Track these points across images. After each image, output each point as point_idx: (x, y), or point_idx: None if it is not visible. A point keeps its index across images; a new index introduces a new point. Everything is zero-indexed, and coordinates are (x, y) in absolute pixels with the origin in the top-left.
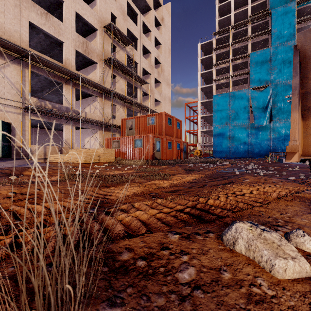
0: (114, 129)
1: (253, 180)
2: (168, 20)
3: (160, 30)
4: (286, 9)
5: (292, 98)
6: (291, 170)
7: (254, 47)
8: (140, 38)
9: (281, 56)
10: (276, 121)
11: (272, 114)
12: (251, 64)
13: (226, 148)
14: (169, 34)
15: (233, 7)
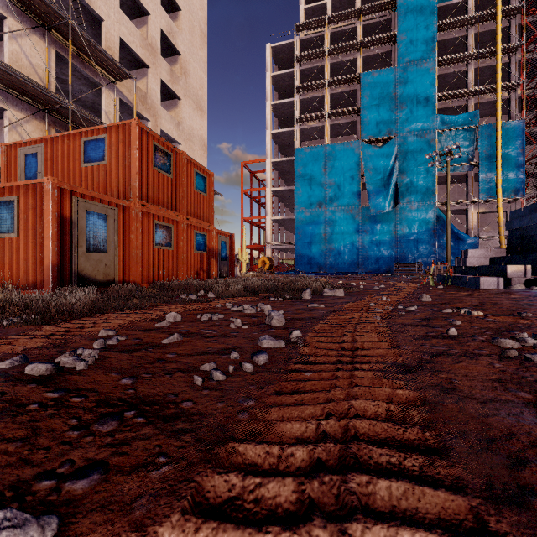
0: None
1: None
2: None
3: None
4: None
5: None
6: None
7: (368, 67)
8: None
9: (413, 84)
10: (405, 204)
11: (399, 191)
12: (363, 94)
13: (319, 254)
14: None
15: None
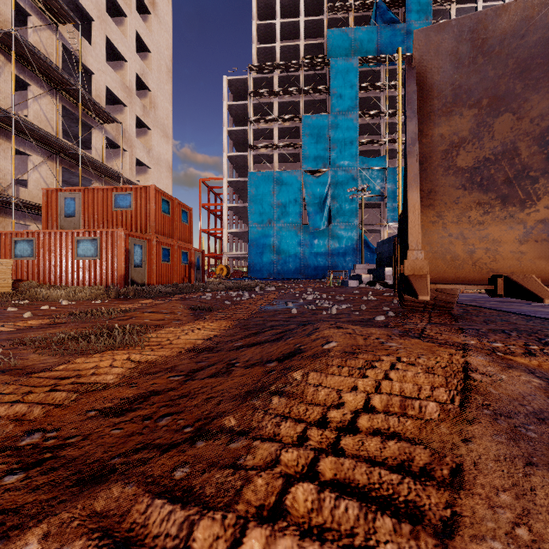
0: (24, 212)
1: (343, 340)
2: (167, 11)
3: (148, 23)
4: (348, 65)
5: (409, 162)
6: (367, 300)
7: (309, 108)
8: (99, 20)
9: (341, 130)
10: (336, 224)
11: (332, 214)
12: (304, 133)
13: (269, 263)
14: (169, 39)
15: (279, 34)
